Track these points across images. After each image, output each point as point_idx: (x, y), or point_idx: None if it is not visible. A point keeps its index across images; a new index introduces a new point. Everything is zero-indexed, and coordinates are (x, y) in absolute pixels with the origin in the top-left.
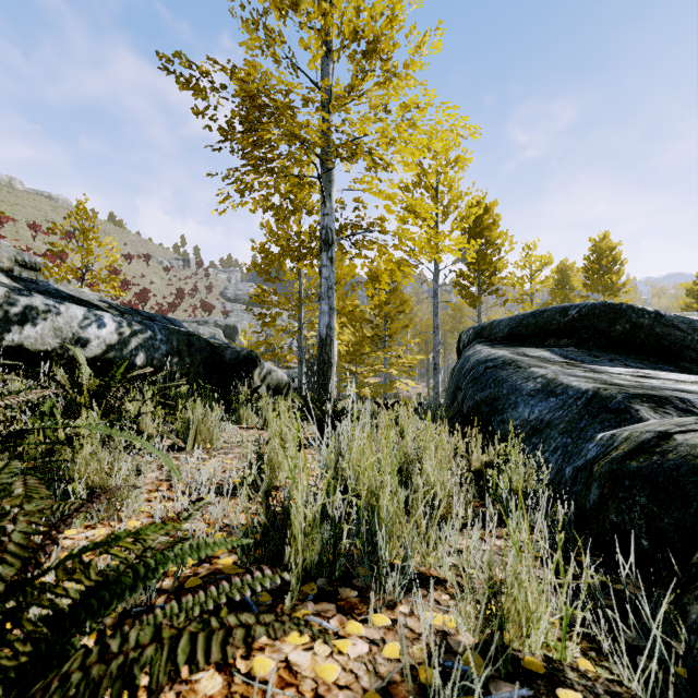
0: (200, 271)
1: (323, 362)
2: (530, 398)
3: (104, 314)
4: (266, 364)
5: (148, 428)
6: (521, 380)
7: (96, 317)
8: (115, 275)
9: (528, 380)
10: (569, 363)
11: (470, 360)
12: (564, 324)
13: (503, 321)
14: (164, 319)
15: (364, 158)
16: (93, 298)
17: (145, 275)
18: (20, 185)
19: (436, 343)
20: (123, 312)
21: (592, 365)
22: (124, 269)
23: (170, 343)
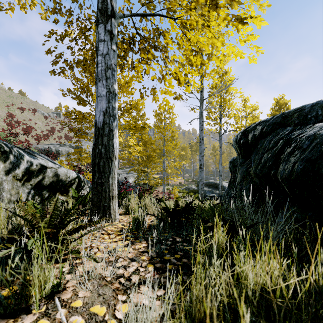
0: (66, 119)
1: (99, 156)
2: None
3: None
4: (32, 159)
5: None
6: None
7: None
8: (11, 118)
9: None
10: None
11: None
12: None
13: None
14: None
15: None
16: None
17: (32, 119)
18: None
19: (202, 149)
20: None
21: None
22: (19, 116)
23: None
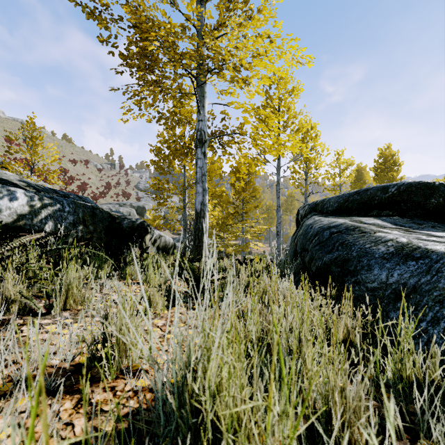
0: (122, 171)
1: (198, 230)
2: (385, 261)
3: (17, 190)
4: (156, 231)
5: (9, 293)
6: (370, 243)
7: (8, 192)
8: (64, 173)
9: (377, 243)
10: (403, 229)
11: (314, 227)
12: (385, 199)
13: (332, 198)
14: (77, 196)
15: (228, 69)
16: (13, 178)
17: (85, 173)
18: (2, 114)
19: (278, 216)
20: (40, 190)
21: (422, 231)
22: (71, 170)
23: (77, 214)
